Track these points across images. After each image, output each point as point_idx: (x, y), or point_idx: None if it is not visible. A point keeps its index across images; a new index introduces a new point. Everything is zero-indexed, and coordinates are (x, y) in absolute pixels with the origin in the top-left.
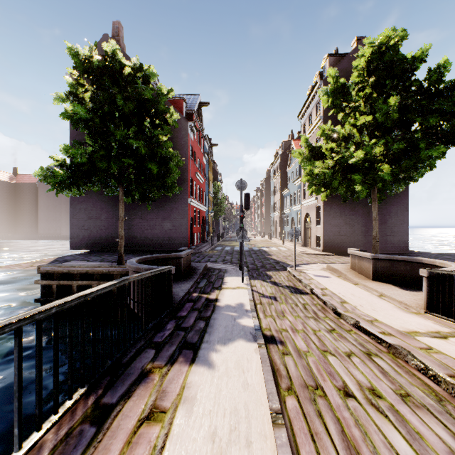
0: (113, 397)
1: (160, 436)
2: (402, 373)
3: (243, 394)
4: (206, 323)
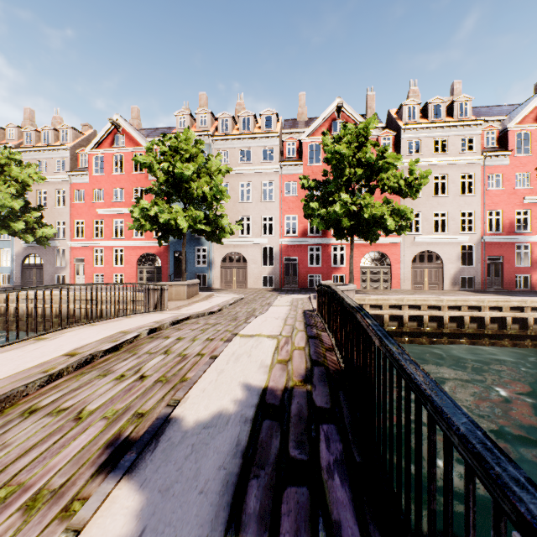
0: (318, 368)
1: (277, 356)
2: (61, 388)
3: (226, 367)
4: (240, 504)
